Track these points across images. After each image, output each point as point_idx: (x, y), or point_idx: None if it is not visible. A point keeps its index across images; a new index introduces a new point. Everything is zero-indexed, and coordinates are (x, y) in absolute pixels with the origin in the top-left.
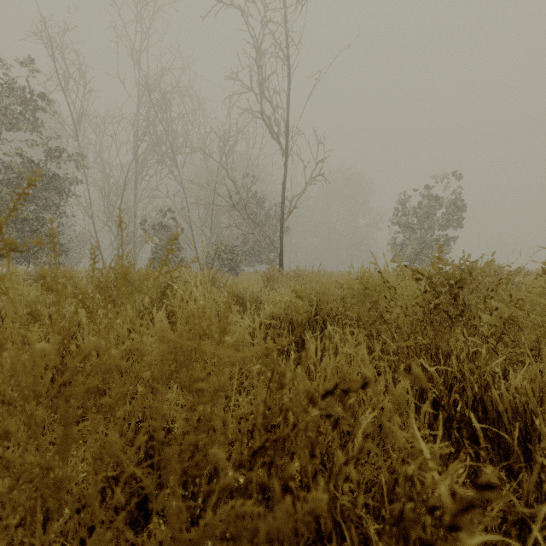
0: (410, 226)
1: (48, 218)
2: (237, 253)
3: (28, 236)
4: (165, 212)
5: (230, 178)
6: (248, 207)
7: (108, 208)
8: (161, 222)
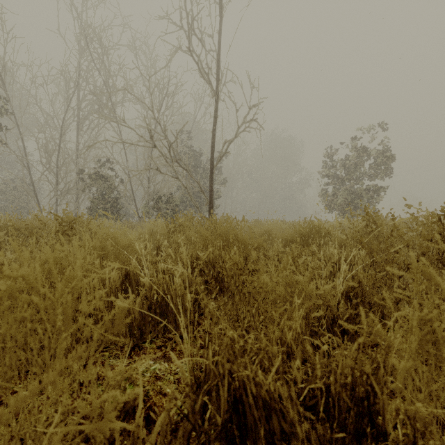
0: (341, 177)
1: None
2: (174, 203)
3: None
4: (103, 163)
5: (157, 120)
6: (177, 152)
7: (47, 158)
8: (98, 171)
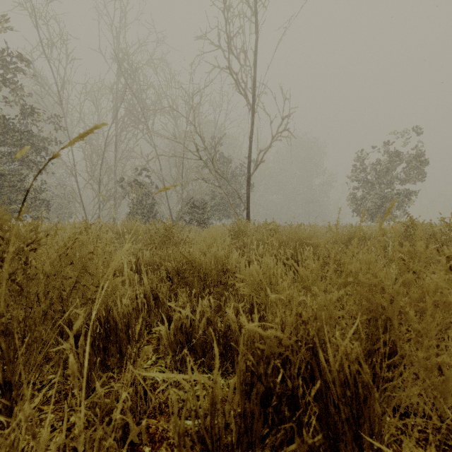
0: (370, 181)
1: (27, 175)
2: (206, 208)
3: (8, 192)
4: (140, 171)
5: (198, 133)
6: (215, 162)
7: (90, 168)
8: (137, 179)
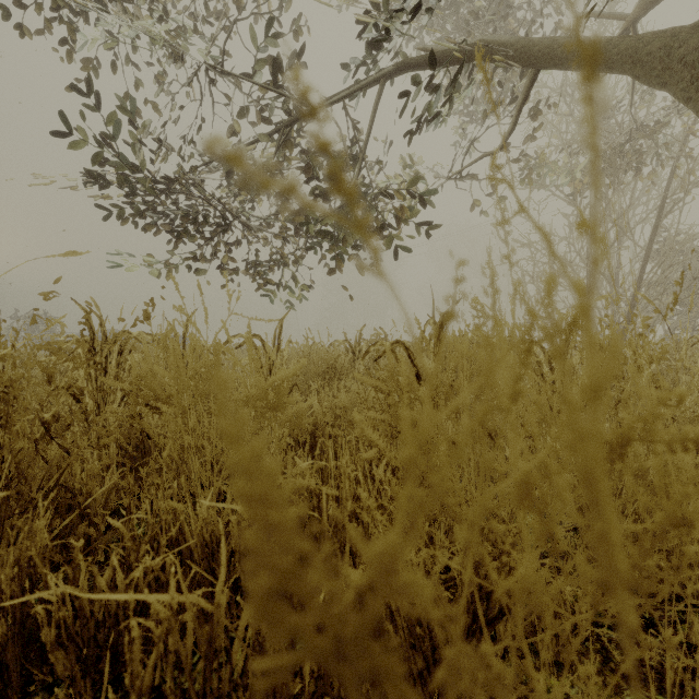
0: None
1: None
2: None
3: None
4: None
5: None
6: None
7: None
8: None
